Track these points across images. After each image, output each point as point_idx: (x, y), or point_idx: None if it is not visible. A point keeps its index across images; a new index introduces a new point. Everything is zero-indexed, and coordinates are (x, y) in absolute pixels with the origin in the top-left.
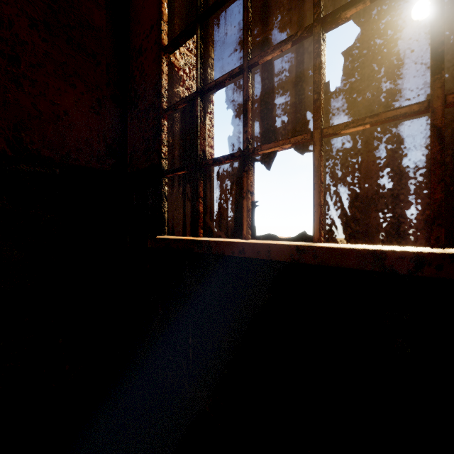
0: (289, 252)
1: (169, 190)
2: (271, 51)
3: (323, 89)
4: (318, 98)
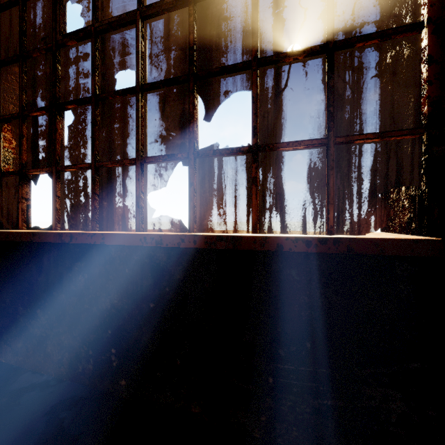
0: (29, 236)
1: None
2: (34, 111)
3: (61, 143)
4: (55, 149)
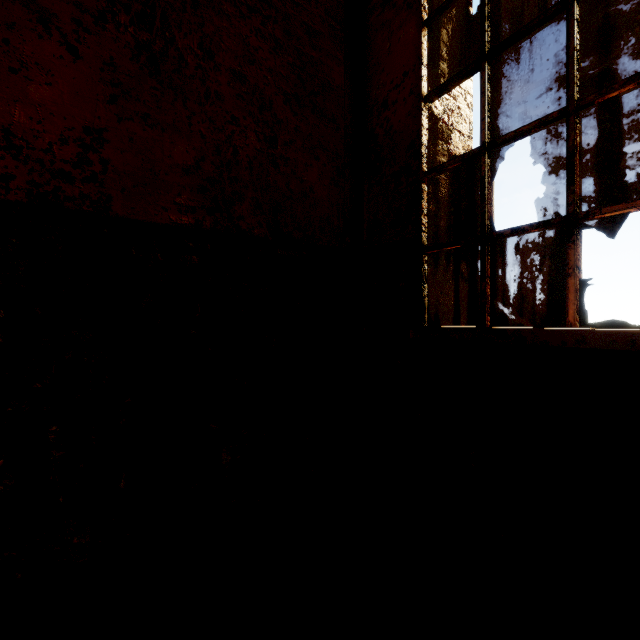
0: None
1: (428, 269)
2: (619, 86)
3: None
4: None
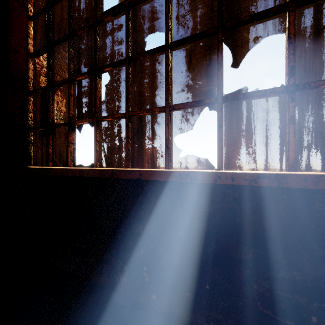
0: (79, 172)
1: (34, 139)
2: (80, 76)
3: (99, 99)
4: (95, 103)
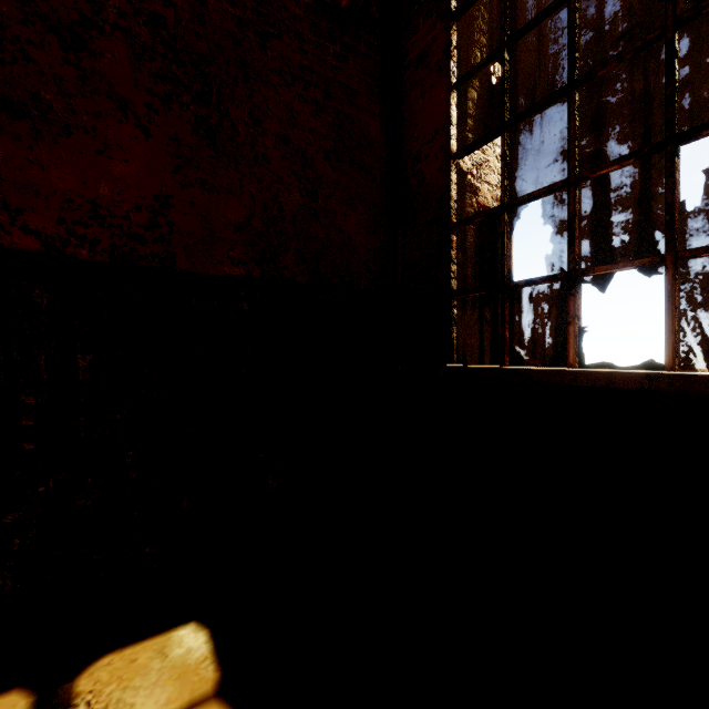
0: (637, 379)
1: (457, 313)
2: (607, 166)
3: (677, 207)
4: (672, 219)
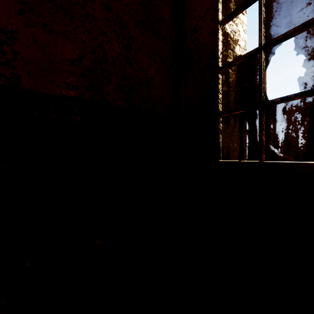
0: None
1: (222, 126)
2: None
3: None
4: None
